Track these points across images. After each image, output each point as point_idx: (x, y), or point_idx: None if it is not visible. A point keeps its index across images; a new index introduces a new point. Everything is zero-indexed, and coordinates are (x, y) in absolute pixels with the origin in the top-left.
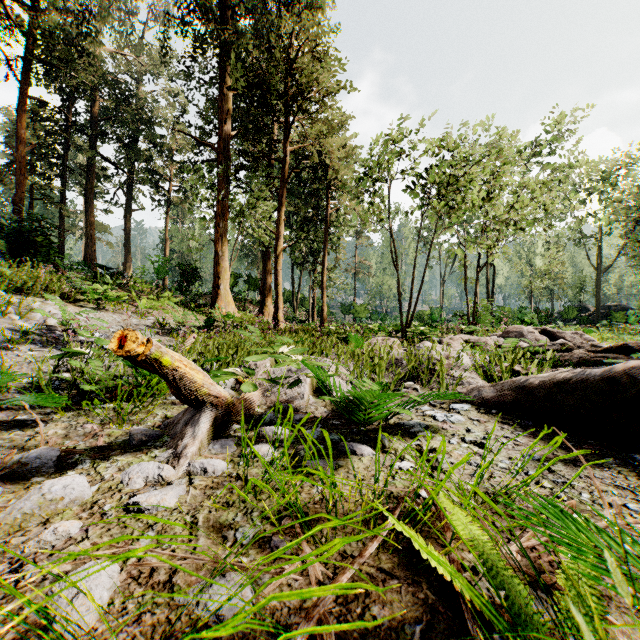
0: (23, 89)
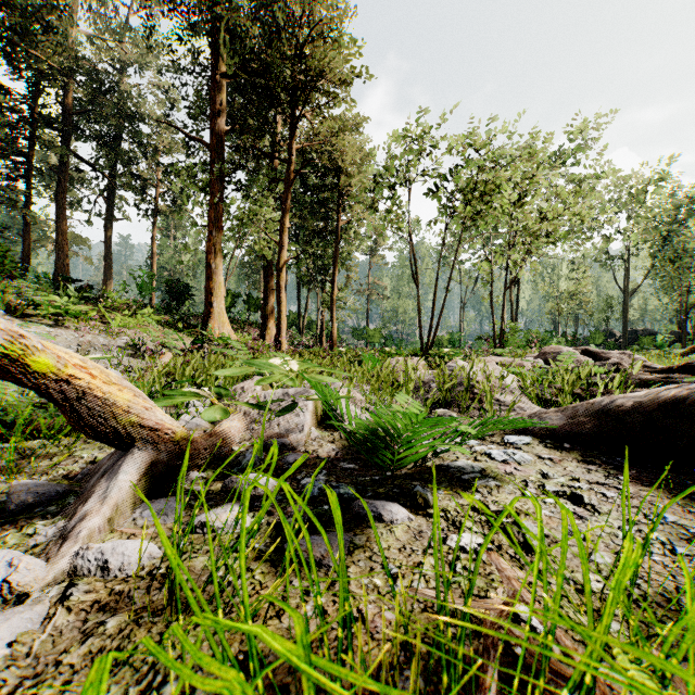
0: None
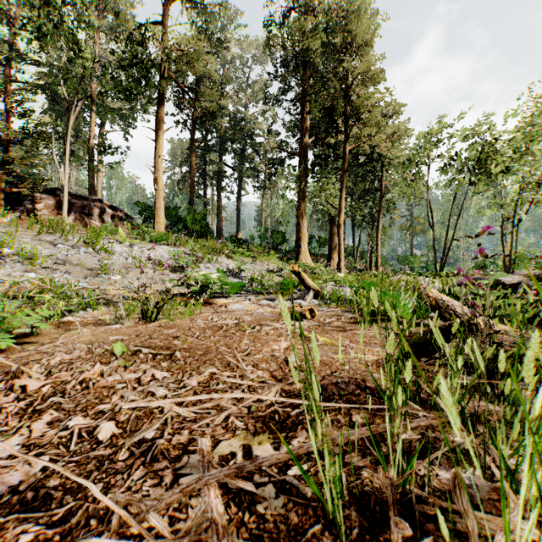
0: (193, 138)
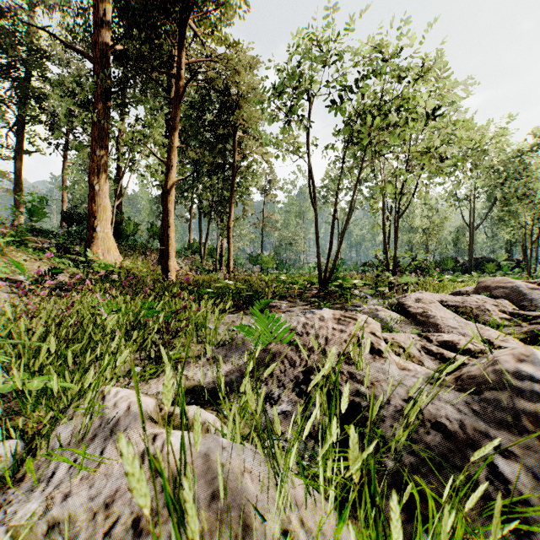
0: None
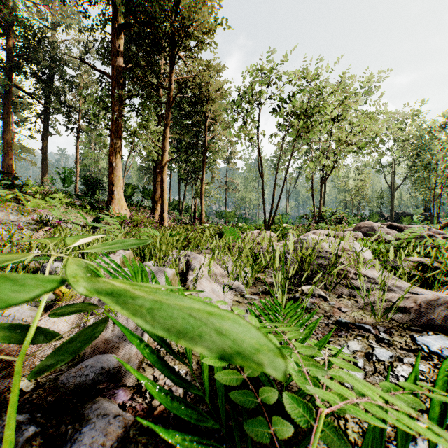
0: None
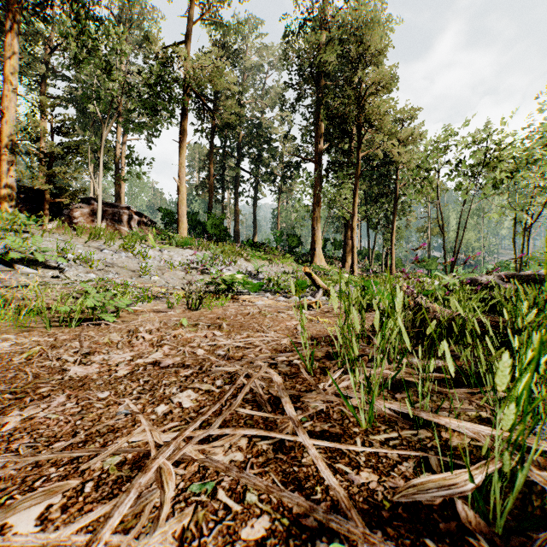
0: (212, 146)
